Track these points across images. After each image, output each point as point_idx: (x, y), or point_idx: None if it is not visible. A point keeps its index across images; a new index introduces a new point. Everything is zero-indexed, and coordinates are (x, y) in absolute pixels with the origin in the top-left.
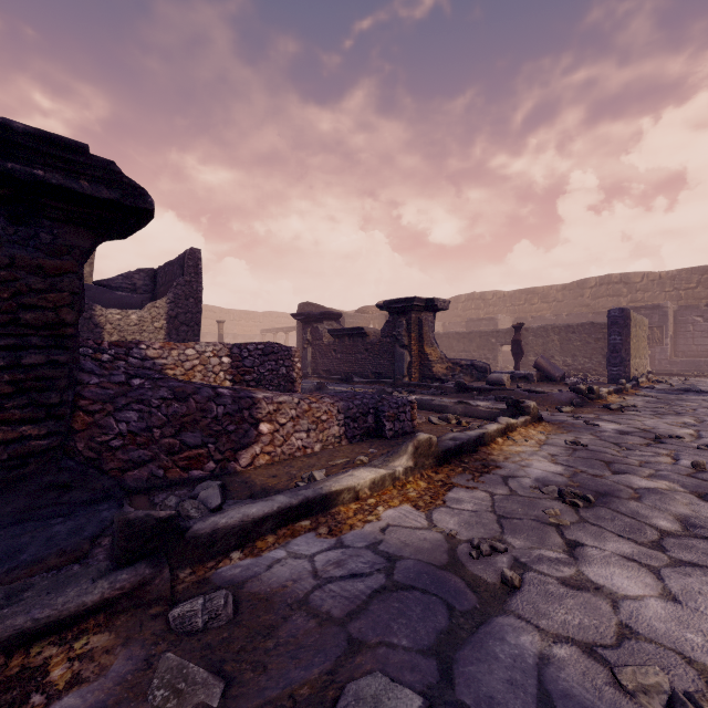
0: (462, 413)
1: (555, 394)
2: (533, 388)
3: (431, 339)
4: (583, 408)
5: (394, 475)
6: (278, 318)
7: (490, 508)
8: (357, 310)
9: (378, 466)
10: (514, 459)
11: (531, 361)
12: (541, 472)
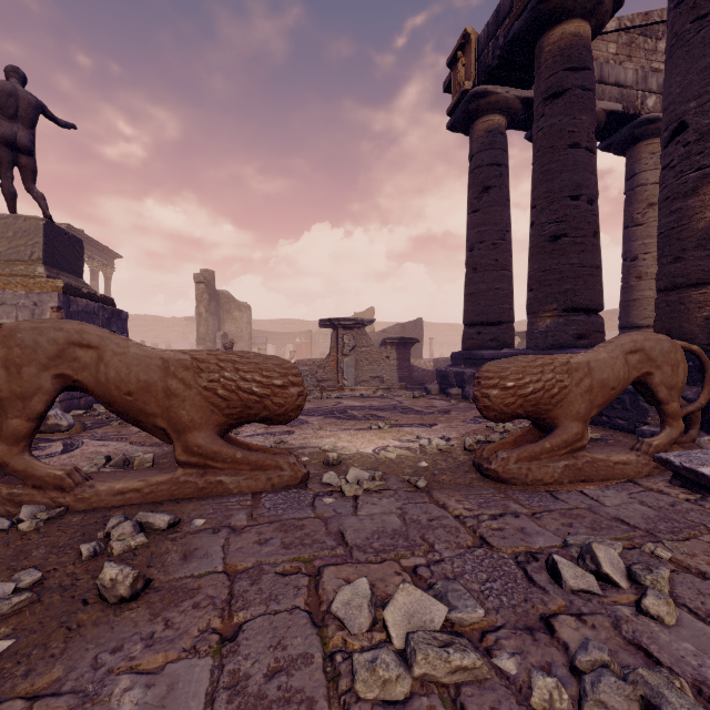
0: None
1: None
2: None
3: None
4: None
5: None
6: None
7: None
8: None
9: None
10: None
11: None
12: None
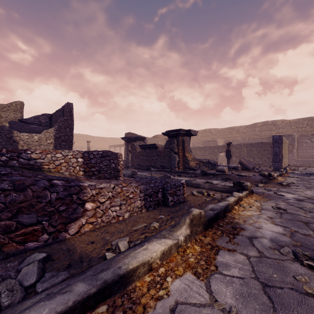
0: (208, 188)
1: (252, 177)
2: (240, 174)
3: (189, 149)
4: (268, 184)
5: (177, 243)
6: (117, 140)
7: (252, 273)
8: (153, 136)
9: (166, 235)
10: (249, 222)
11: (233, 160)
12: (271, 233)
